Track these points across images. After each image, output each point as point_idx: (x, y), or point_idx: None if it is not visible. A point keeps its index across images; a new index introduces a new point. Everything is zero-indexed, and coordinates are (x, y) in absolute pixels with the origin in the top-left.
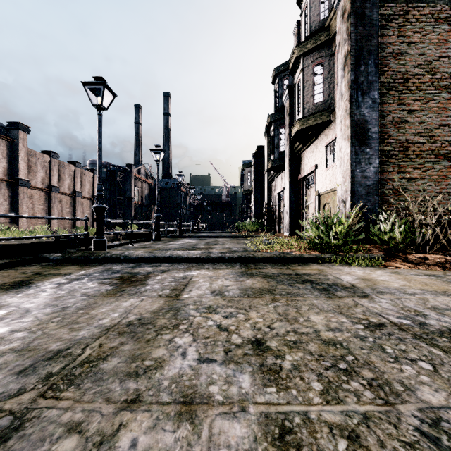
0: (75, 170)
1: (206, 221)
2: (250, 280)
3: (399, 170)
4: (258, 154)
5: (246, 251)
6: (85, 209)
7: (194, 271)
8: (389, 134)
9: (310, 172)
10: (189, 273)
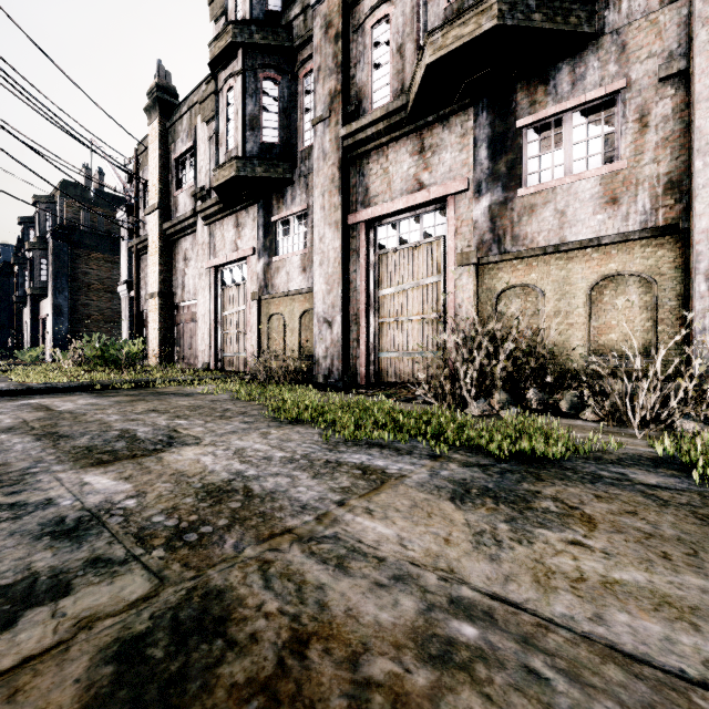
0: None
1: None
2: None
3: (86, 327)
4: (5, 272)
5: None
6: None
7: None
8: (80, 310)
9: (45, 317)
10: None
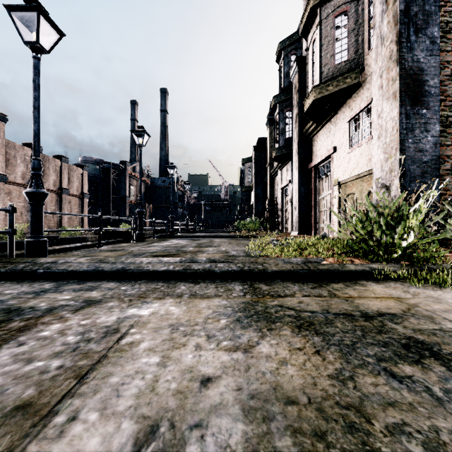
0: (62, 165)
1: (204, 221)
2: (268, 340)
3: None
4: (259, 147)
5: (248, 256)
6: (73, 208)
7: (147, 305)
8: (447, 94)
9: (326, 157)
10: (134, 310)
